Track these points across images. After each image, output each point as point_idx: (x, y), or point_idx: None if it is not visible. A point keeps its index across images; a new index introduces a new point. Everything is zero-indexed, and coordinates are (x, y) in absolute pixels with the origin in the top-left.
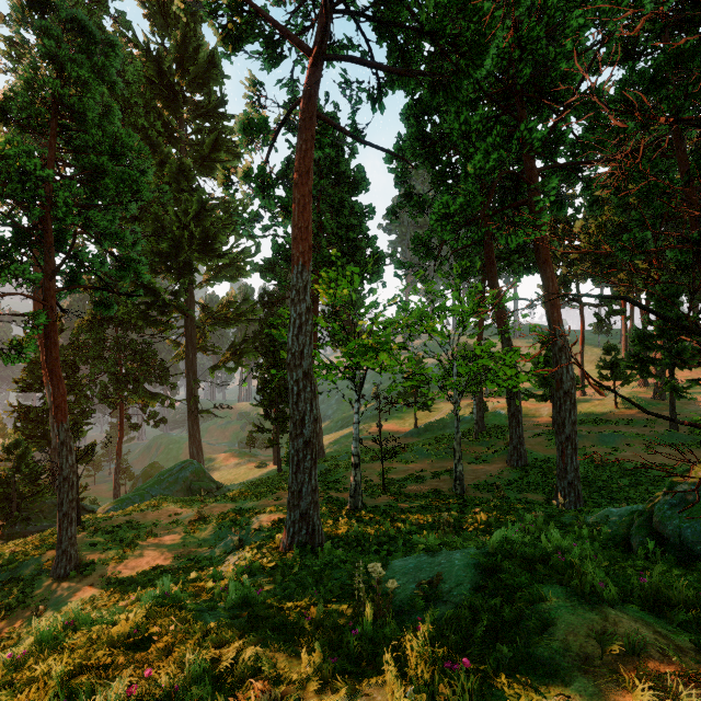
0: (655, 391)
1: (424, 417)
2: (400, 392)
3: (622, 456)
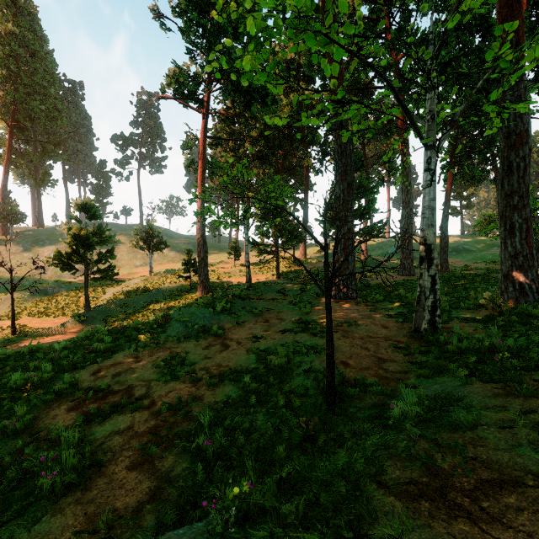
0: (302, 253)
1: (83, 301)
2: (60, 253)
3: (372, 281)
